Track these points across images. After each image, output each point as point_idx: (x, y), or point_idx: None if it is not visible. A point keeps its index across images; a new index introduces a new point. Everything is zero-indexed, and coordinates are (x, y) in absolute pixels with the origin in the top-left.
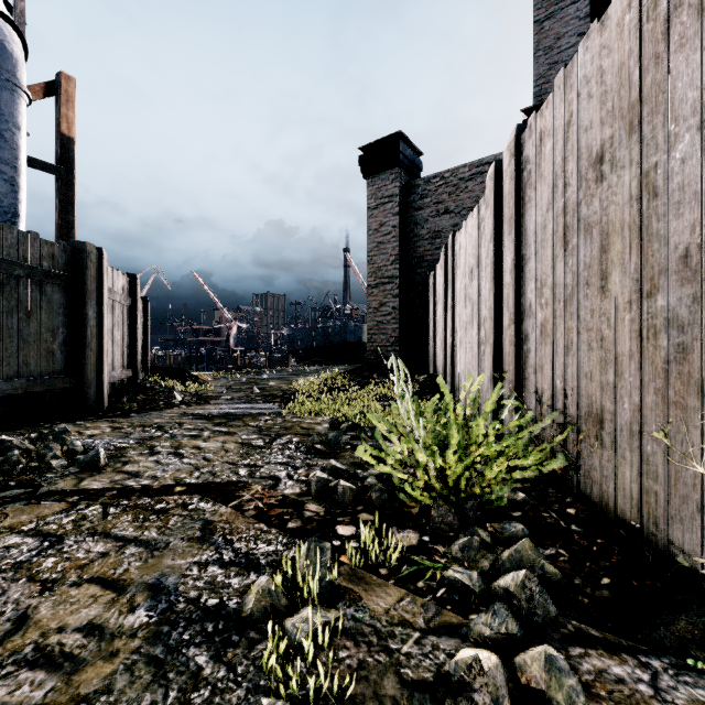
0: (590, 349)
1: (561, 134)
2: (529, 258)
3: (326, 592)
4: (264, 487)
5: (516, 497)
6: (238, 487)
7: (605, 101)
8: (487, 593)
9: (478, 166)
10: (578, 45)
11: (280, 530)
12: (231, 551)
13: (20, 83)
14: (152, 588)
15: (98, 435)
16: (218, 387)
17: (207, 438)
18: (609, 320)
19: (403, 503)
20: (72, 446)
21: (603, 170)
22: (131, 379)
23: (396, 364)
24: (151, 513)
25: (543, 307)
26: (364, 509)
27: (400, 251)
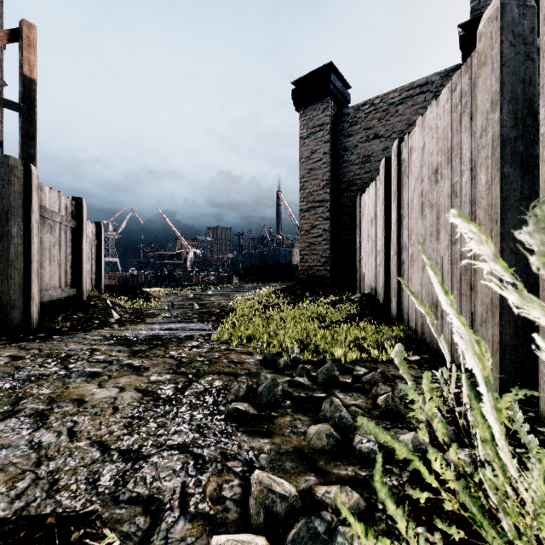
0: None
1: None
2: None
3: None
4: None
5: None
6: None
7: None
8: None
9: (409, 90)
10: None
11: None
12: None
13: None
14: None
15: None
16: (165, 303)
17: (105, 380)
18: None
19: None
20: None
21: None
22: (76, 297)
23: None
24: None
25: None
26: None
27: (330, 176)
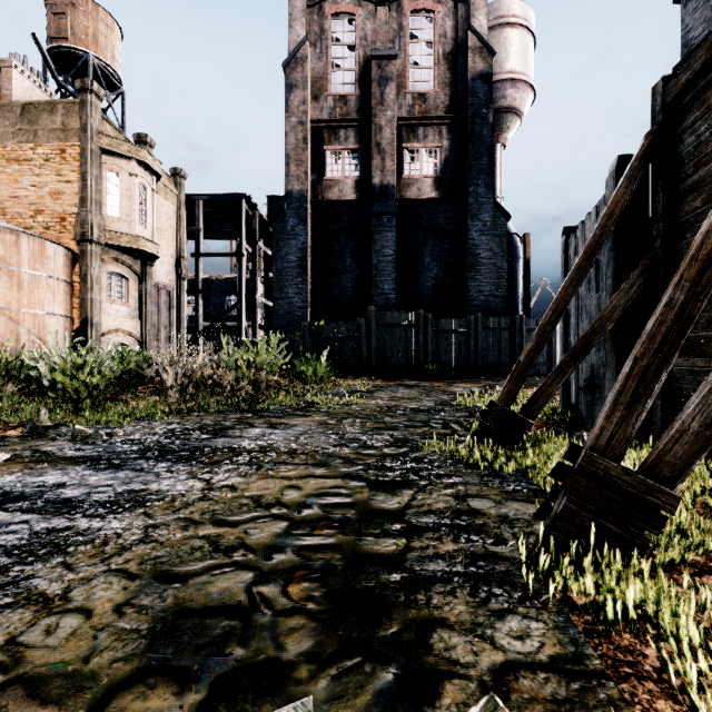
0: None
1: None
2: None
3: None
4: None
5: None
6: None
7: None
8: None
9: None
10: None
11: None
12: None
13: (521, 257)
14: None
15: None
16: None
17: None
18: None
19: None
20: None
21: None
22: None
23: None
24: None
25: None
26: None
27: None
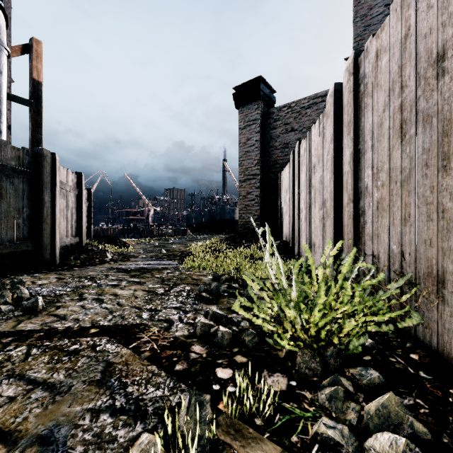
0: (430, 220)
1: (397, 47)
2: (365, 151)
3: (205, 451)
4: (160, 329)
5: (364, 342)
6: (139, 329)
7: (447, 6)
8: (360, 452)
9: (314, 99)
10: (385, 13)
11: (168, 372)
12: (124, 396)
13: (1, 41)
14: (42, 442)
15: (46, 284)
16: (138, 249)
17: (123, 287)
18: (452, 194)
19: (271, 346)
20: (20, 294)
21: (444, 65)
22: (78, 244)
23: (269, 231)
24: (65, 355)
25: (379, 188)
26: (238, 351)
27: (260, 157)
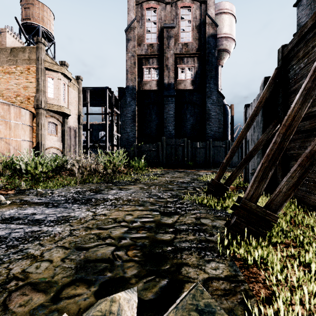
0: None
1: None
2: None
3: None
4: None
5: None
6: None
7: None
8: None
9: None
10: None
11: None
12: None
13: (229, 115)
14: None
15: None
16: None
17: None
18: None
19: None
20: None
21: None
22: None
23: None
24: None
25: None
26: None
27: None
